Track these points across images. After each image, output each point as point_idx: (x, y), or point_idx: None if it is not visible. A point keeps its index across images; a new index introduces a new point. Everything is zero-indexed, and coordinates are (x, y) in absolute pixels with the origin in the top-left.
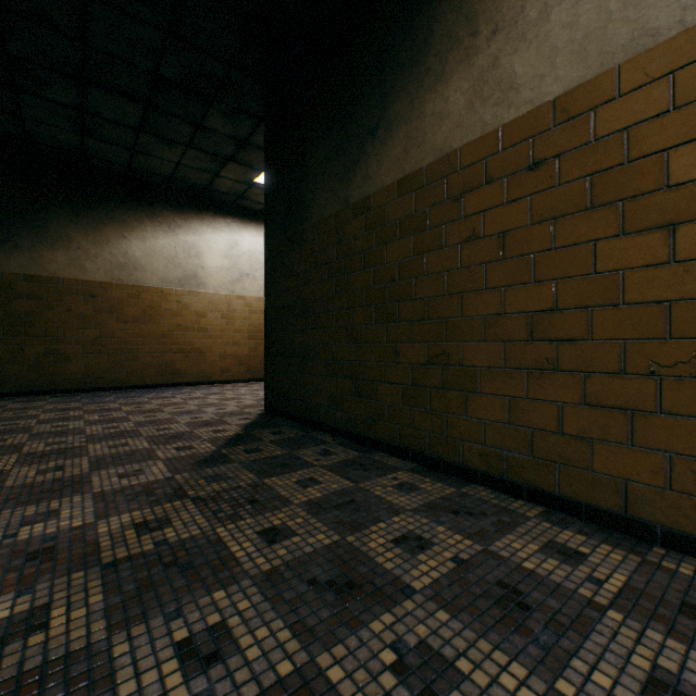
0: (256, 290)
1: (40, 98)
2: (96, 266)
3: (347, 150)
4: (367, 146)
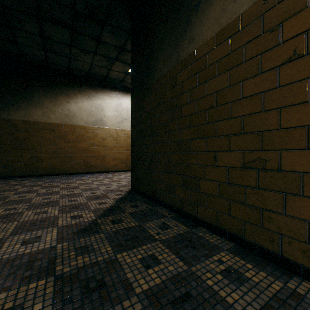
0: (130, 127)
1: (23, 31)
2: (55, 116)
3: (177, 27)
4: (191, 18)
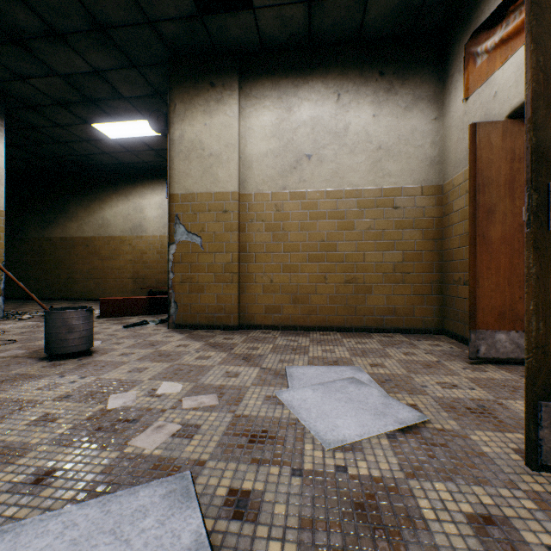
0: None
1: None
2: None
3: (44, 222)
4: (51, 225)
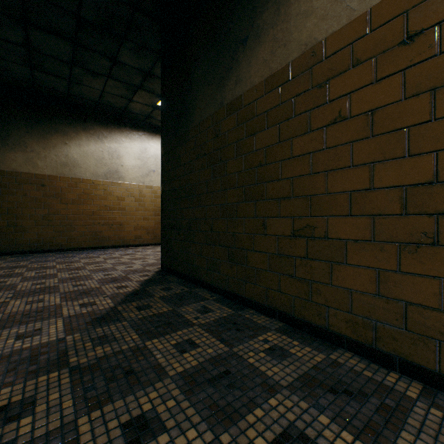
0: (159, 182)
1: None
2: (45, 164)
3: (222, 61)
4: (238, 54)
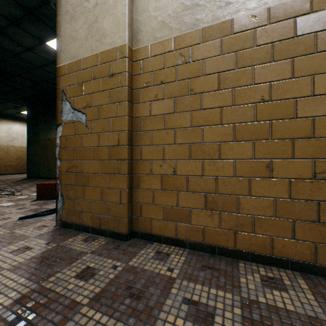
0: (19, 144)
1: None
2: None
3: (47, 129)
4: (51, 130)
